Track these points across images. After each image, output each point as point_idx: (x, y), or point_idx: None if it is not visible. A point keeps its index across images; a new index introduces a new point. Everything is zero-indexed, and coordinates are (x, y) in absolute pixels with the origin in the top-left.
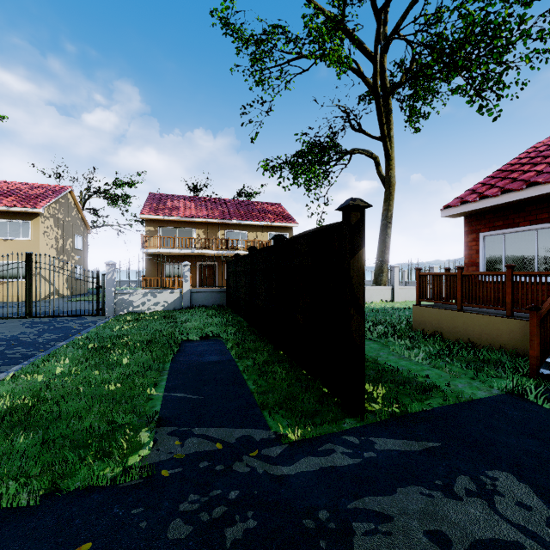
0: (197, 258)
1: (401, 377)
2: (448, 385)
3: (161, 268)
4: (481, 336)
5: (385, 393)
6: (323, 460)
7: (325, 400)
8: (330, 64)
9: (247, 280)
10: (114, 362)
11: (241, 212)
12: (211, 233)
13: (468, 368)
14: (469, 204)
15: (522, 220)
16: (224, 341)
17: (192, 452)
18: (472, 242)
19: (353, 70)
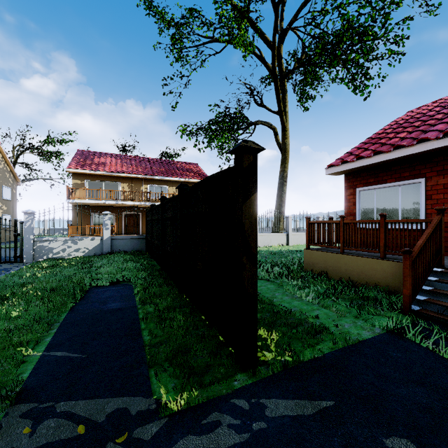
0: (122, 208)
1: (294, 319)
2: (336, 326)
3: (88, 217)
4: (359, 275)
5: (278, 340)
6: (205, 439)
7: (219, 350)
8: (237, 47)
9: (159, 228)
10: (1, 315)
11: (163, 169)
12: (135, 187)
13: (351, 306)
14: (348, 163)
15: (389, 177)
16: (134, 286)
17: (40, 444)
18: (350, 196)
19: (257, 56)
